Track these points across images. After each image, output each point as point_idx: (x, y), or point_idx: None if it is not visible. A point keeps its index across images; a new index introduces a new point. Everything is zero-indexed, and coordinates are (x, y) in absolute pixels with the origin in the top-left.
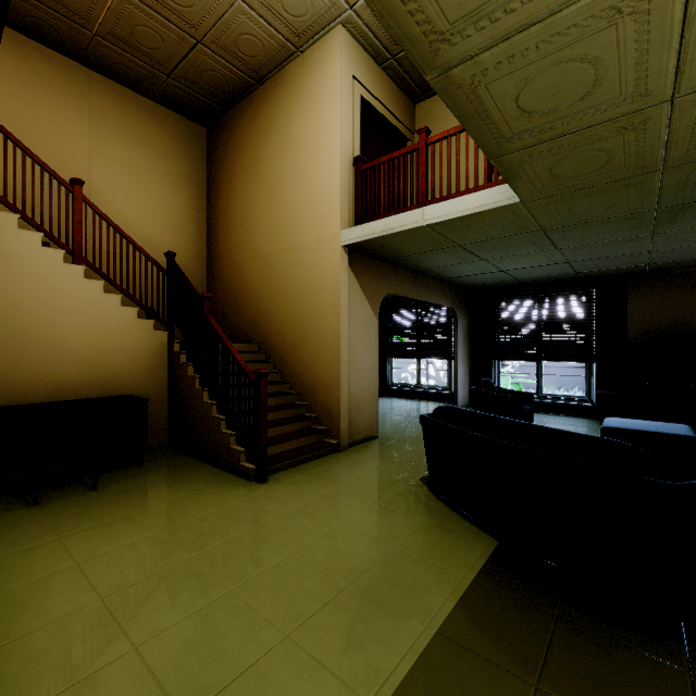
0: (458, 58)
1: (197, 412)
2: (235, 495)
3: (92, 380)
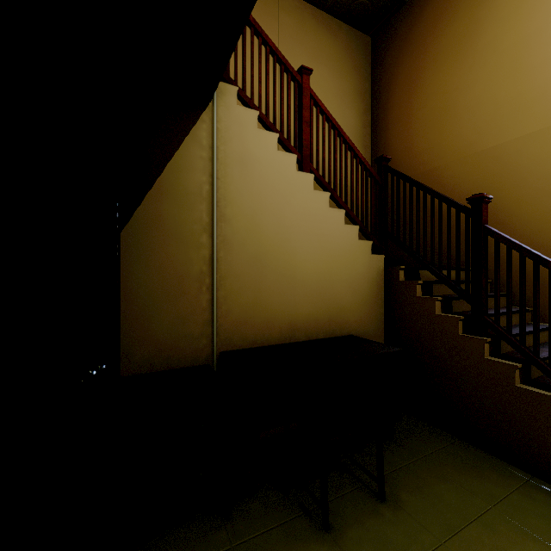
0: None
1: (464, 371)
2: None
3: (319, 316)
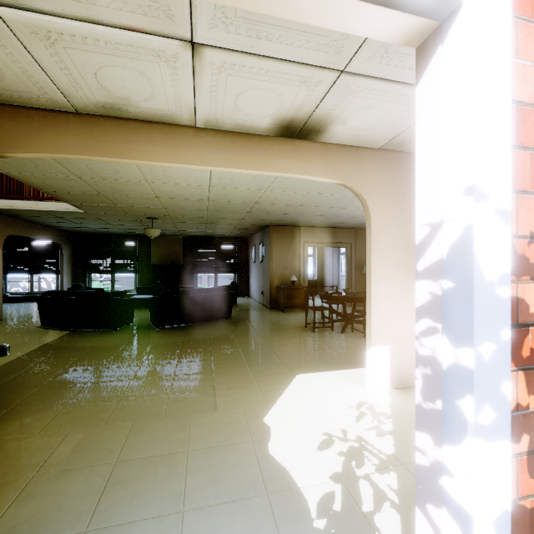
0: (50, 190)
1: None
2: None
3: None
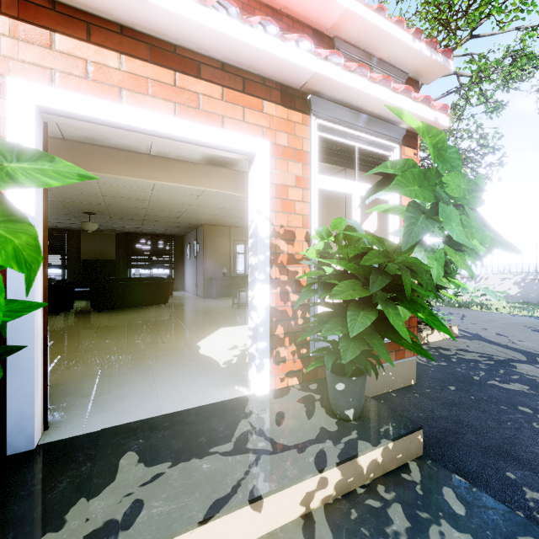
0: None
1: None
2: None
3: None
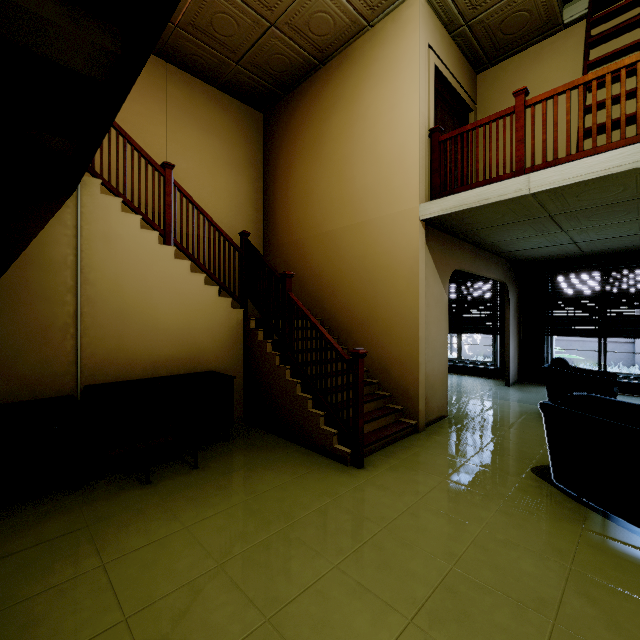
0: None
1: (278, 390)
2: (340, 482)
3: (181, 356)
